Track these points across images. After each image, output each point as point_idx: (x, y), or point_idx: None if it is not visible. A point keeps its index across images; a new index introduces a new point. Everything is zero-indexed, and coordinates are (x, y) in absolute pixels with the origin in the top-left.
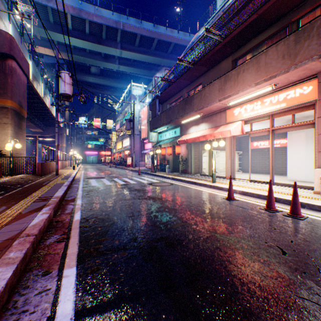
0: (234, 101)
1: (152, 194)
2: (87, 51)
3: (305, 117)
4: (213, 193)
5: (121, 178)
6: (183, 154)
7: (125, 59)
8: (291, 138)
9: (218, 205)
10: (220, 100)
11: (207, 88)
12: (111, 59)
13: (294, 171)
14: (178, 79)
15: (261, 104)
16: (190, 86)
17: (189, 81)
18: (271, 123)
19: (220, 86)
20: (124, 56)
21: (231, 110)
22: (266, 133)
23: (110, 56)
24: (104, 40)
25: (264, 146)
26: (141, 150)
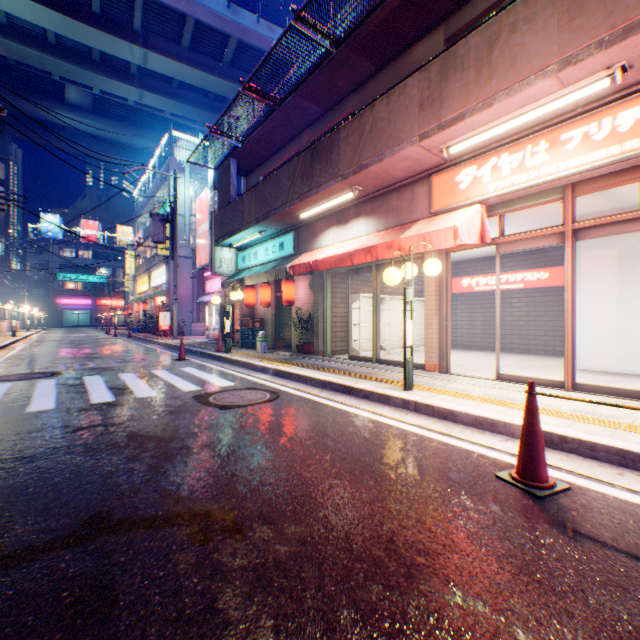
0: (467, 140)
1: (190, 476)
2: (50, 39)
3: (619, 208)
4: (437, 442)
5: (115, 374)
6: (302, 304)
7: (159, 79)
8: (580, 264)
9: (554, 570)
10: (426, 135)
11: (383, 104)
12: (119, 72)
13: (587, 346)
14: (292, 97)
15: (550, 149)
16: (322, 122)
17: (321, 107)
18: (570, 211)
19: (428, 91)
20: (153, 68)
21: (448, 175)
22: (551, 241)
23: (117, 64)
24: (96, 14)
25: (487, 286)
26: (197, 296)
